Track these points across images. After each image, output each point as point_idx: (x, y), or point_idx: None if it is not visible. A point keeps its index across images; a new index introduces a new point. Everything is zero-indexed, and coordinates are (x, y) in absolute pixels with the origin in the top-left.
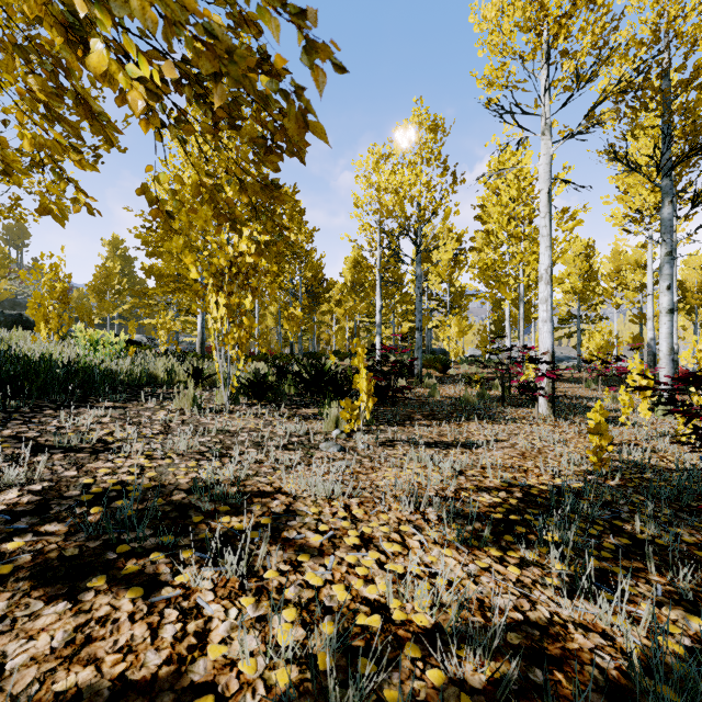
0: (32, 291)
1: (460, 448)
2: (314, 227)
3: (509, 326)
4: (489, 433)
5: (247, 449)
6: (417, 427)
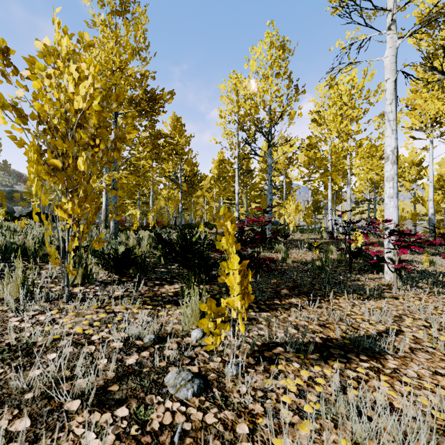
0: (0, 182)
1: (362, 356)
2: (190, 134)
3: (331, 205)
4: (374, 319)
5: (11, 421)
6: (293, 313)
